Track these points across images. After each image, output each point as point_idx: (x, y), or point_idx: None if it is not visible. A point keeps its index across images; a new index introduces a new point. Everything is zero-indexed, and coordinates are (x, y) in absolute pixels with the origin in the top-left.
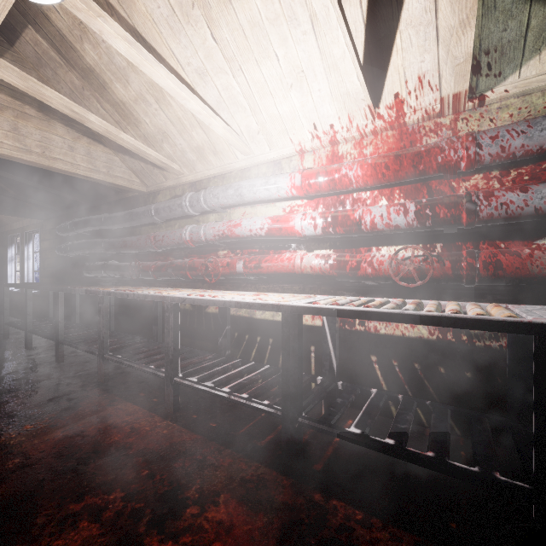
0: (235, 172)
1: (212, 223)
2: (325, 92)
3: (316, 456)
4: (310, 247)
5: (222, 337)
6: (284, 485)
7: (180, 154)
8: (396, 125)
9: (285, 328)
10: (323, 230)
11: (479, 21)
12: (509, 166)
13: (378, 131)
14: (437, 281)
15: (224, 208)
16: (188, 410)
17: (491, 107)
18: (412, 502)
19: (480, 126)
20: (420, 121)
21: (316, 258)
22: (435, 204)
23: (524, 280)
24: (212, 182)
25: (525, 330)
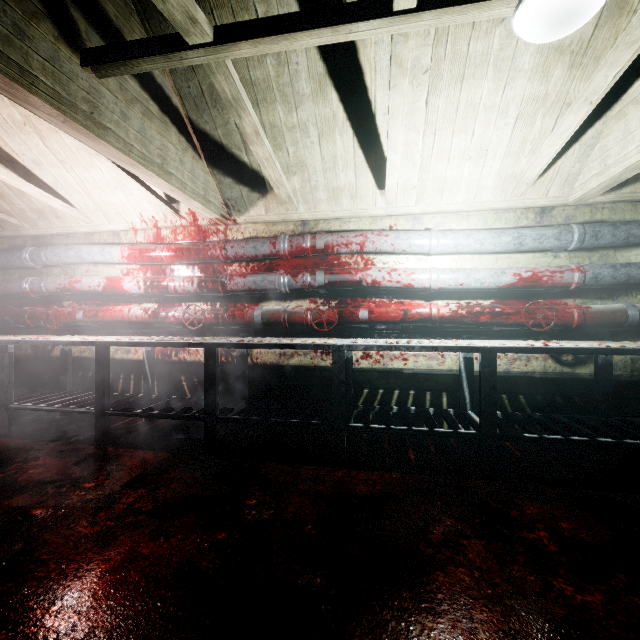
0: (80, 234)
1: (54, 278)
2: (142, 197)
3: (123, 436)
4: (142, 301)
5: (63, 375)
6: (91, 448)
7: (19, 212)
8: (195, 225)
9: (97, 356)
10: (145, 291)
11: (218, 185)
12: (250, 261)
13: (185, 226)
14: (210, 326)
15: (69, 264)
16: (24, 431)
17: (242, 226)
18: (168, 442)
19: (237, 236)
20: (208, 225)
21: (140, 310)
22: (207, 280)
23: (246, 324)
24: (56, 239)
25: (201, 346)
